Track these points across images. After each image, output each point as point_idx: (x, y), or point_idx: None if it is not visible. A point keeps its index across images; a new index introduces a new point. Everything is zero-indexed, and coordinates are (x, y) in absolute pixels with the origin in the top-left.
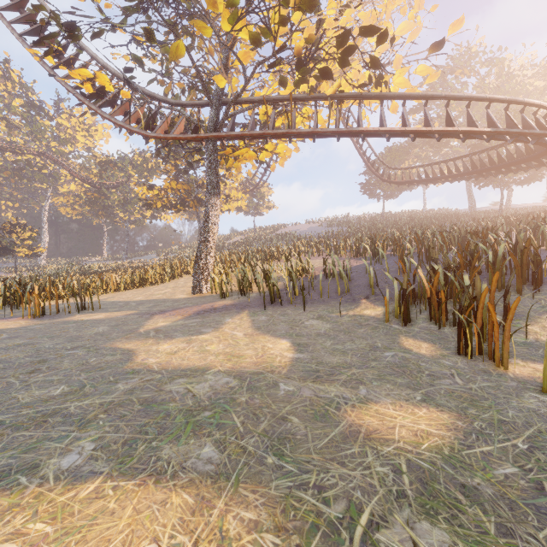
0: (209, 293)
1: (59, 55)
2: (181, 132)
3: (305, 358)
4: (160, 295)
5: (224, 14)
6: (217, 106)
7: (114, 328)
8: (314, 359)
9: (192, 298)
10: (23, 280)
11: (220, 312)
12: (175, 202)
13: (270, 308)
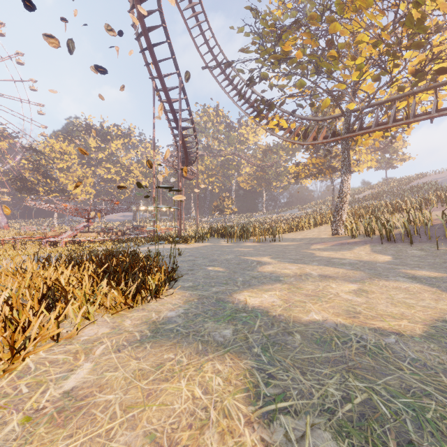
0: (343, 235)
1: (256, 109)
2: (324, 135)
3: (396, 261)
4: (311, 236)
5: (353, 74)
6: (349, 116)
7: (298, 247)
8: (401, 262)
9: (332, 238)
10: (246, 226)
11: (351, 244)
12: (314, 172)
13: (386, 244)
